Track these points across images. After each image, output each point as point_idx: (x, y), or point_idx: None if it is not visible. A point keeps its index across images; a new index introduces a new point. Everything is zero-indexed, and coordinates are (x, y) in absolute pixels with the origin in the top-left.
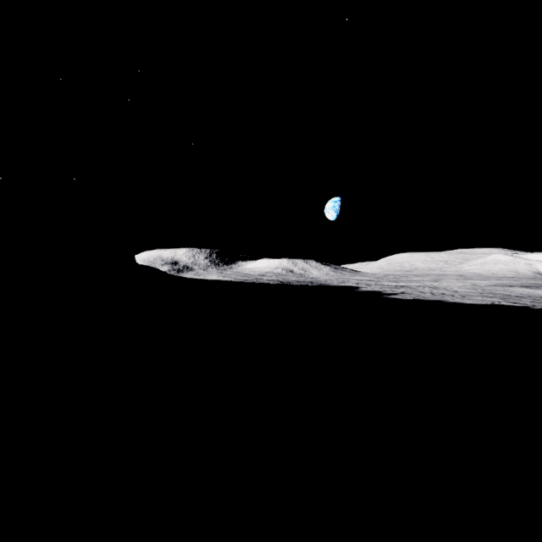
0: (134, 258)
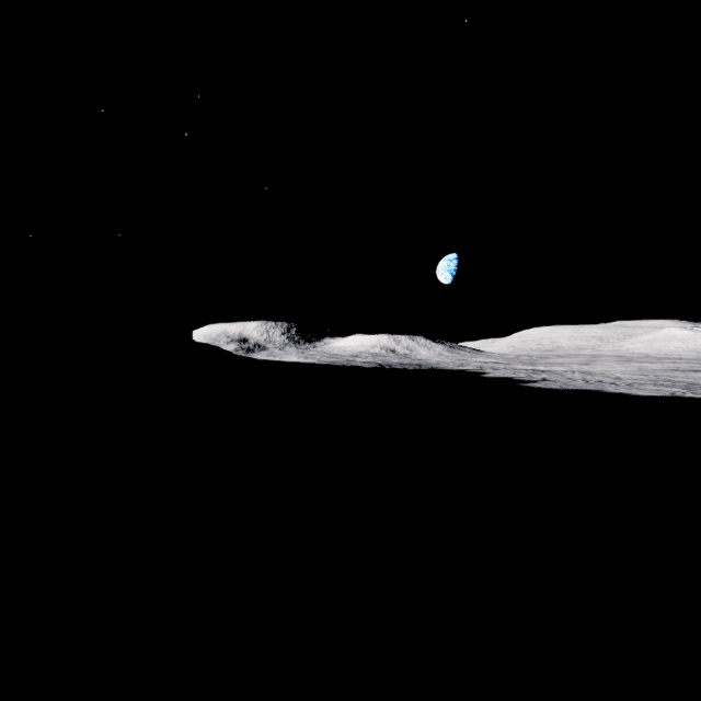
0: (190, 334)
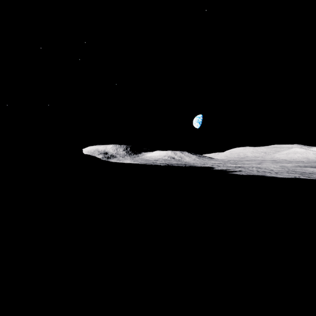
0: (82, 150)
